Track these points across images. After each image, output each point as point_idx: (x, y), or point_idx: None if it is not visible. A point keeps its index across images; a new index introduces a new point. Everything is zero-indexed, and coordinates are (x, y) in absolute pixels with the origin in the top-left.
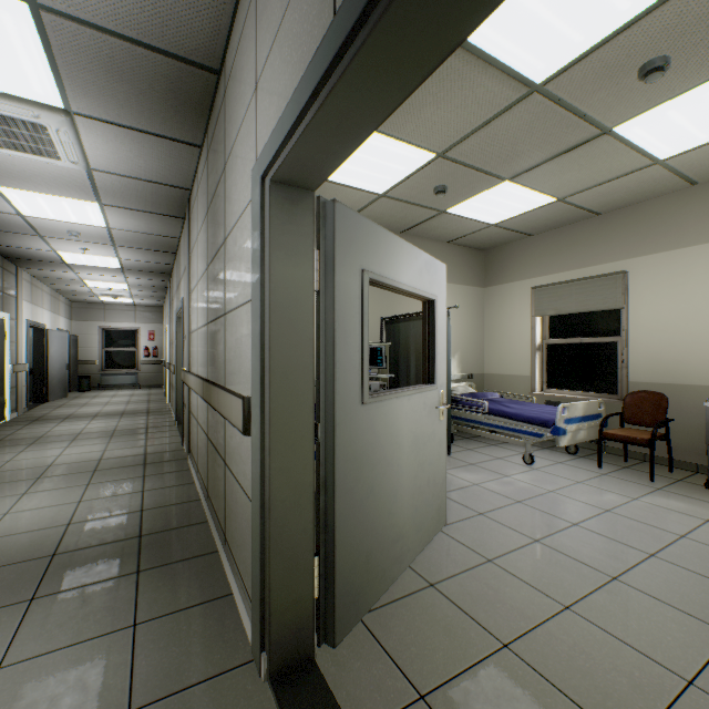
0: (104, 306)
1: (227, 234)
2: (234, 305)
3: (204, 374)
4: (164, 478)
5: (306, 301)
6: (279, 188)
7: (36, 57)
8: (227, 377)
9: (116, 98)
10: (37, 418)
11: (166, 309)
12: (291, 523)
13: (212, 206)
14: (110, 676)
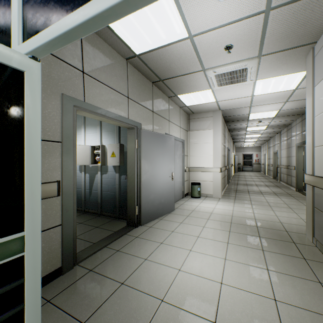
0: (243, 148)
1: (291, 146)
2: (292, 156)
3: (285, 165)
4: (276, 183)
5: (301, 157)
6: (298, 146)
7: (264, 128)
8: (291, 164)
9: (273, 128)
10: (238, 175)
11: (264, 148)
12: (300, 177)
13: (288, 140)
14: (280, 189)
